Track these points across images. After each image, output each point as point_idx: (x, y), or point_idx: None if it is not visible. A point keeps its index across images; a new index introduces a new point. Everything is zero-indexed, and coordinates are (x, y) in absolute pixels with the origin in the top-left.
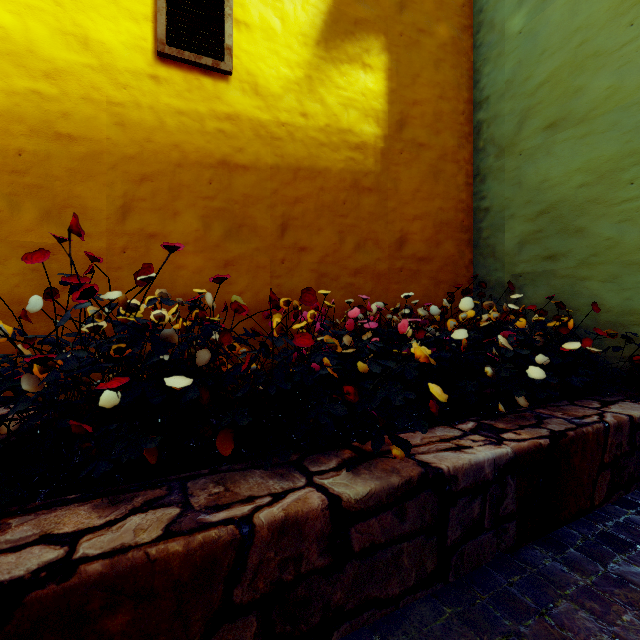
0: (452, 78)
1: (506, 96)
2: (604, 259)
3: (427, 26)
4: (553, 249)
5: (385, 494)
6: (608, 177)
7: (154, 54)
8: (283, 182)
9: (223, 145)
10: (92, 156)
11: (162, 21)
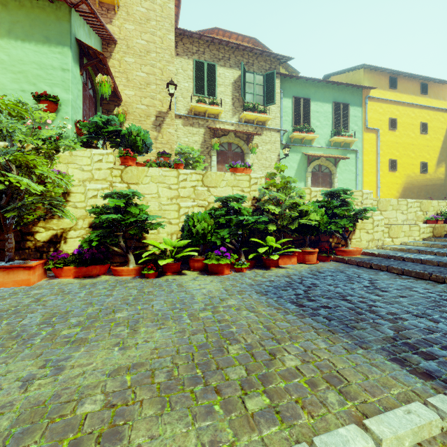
0: None
1: None
2: None
3: None
4: None
5: None
6: None
7: (419, 173)
8: (432, 186)
9: (426, 183)
10: (414, 186)
11: (421, 169)
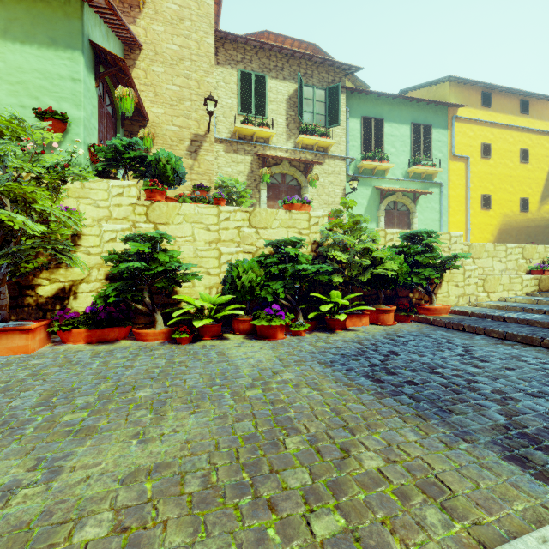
0: None
1: None
2: None
3: None
4: None
5: None
6: None
7: (519, 211)
8: (535, 228)
9: (527, 224)
10: (513, 228)
11: (521, 206)
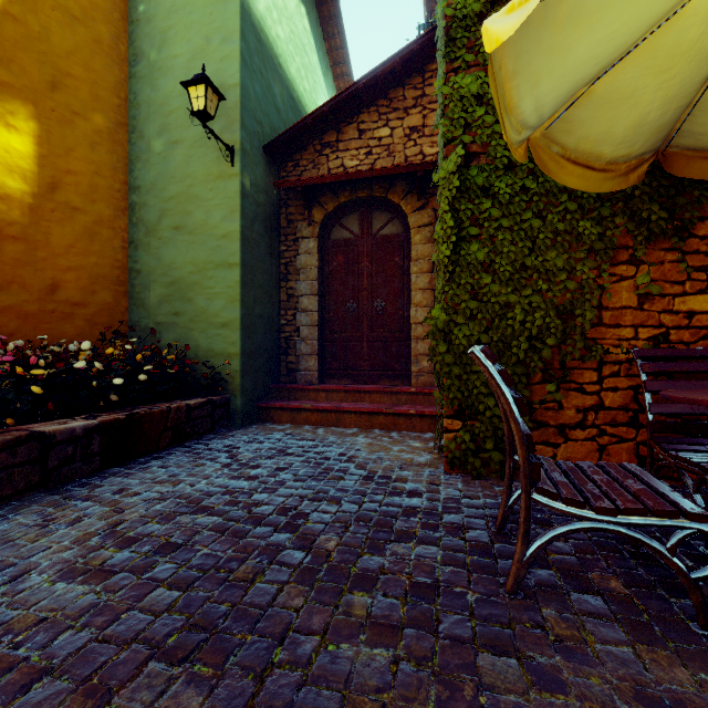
0: (109, 161)
1: (152, 193)
2: (201, 319)
3: (83, 111)
4: (178, 309)
5: (1, 444)
6: (203, 272)
7: None
8: None
9: None
10: None
11: None
